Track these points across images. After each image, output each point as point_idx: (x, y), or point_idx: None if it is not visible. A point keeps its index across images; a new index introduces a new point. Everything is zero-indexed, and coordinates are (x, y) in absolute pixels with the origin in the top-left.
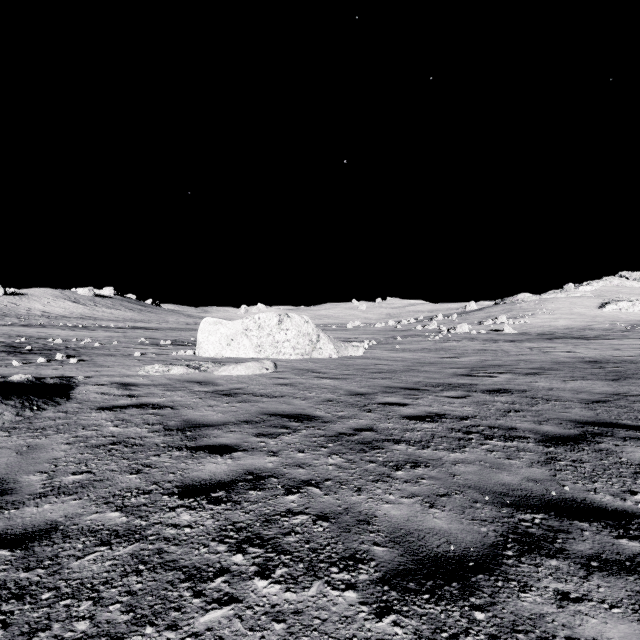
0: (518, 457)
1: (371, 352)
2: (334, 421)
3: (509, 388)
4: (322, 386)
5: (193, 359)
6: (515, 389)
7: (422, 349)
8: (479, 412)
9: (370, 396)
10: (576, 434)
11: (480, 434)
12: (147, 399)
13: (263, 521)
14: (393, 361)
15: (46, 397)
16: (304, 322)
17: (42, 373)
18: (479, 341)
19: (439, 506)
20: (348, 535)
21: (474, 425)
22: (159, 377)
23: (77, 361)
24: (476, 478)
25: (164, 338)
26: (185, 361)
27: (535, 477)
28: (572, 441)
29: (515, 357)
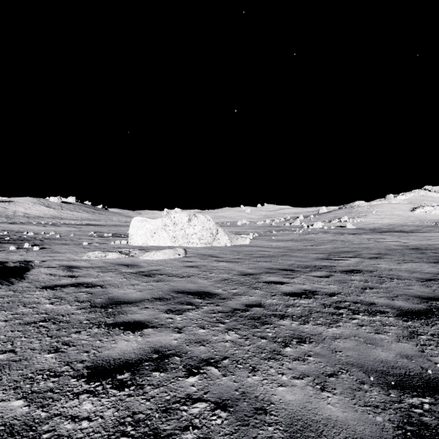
0: (385, 331)
1: (255, 242)
2: (229, 298)
3: (360, 269)
4: (220, 268)
5: (126, 247)
6: (364, 270)
7: (291, 239)
8: (342, 289)
9: (257, 276)
10: (424, 309)
11: (348, 309)
12: (84, 279)
13: (162, 411)
14: (271, 248)
15: (2, 278)
16: (207, 220)
17: (9, 258)
18: (330, 234)
19: (330, 388)
20: (246, 429)
21: (341, 301)
22: (97, 261)
23: (39, 249)
24: (356, 354)
25: (108, 232)
26: (119, 248)
27: (406, 353)
28: (424, 315)
29: (358, 245)
